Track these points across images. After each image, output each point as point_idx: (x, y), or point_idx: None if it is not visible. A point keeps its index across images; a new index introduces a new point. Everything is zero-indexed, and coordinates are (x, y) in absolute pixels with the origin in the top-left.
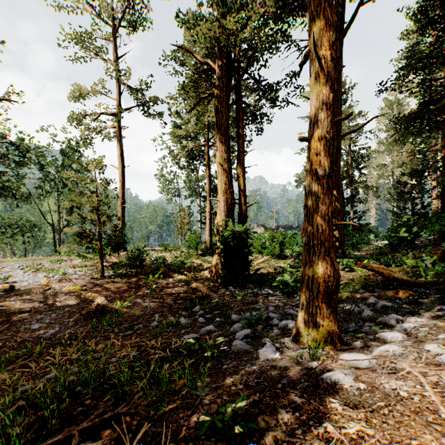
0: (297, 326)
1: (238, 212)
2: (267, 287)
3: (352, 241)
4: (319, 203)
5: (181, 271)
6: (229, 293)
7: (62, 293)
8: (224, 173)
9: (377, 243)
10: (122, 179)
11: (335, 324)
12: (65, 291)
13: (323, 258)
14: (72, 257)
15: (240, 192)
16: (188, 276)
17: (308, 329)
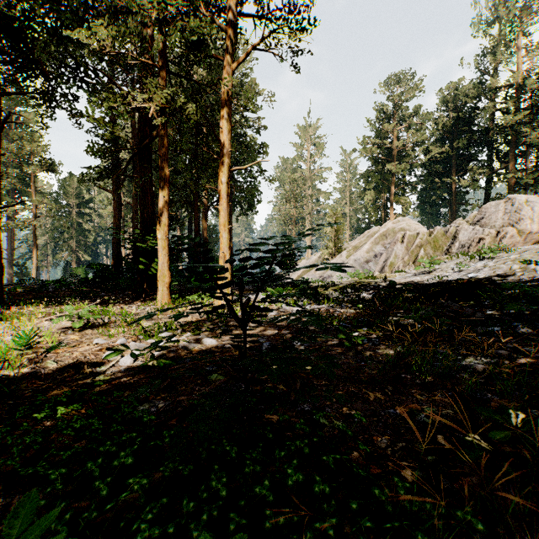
0: None
1: None
2: None
3: None
4: None
5: None
6: None
7: None
8: None
9: None
10: None
11: None
12: None
13: None
14: None
15: None
16: None
17: None
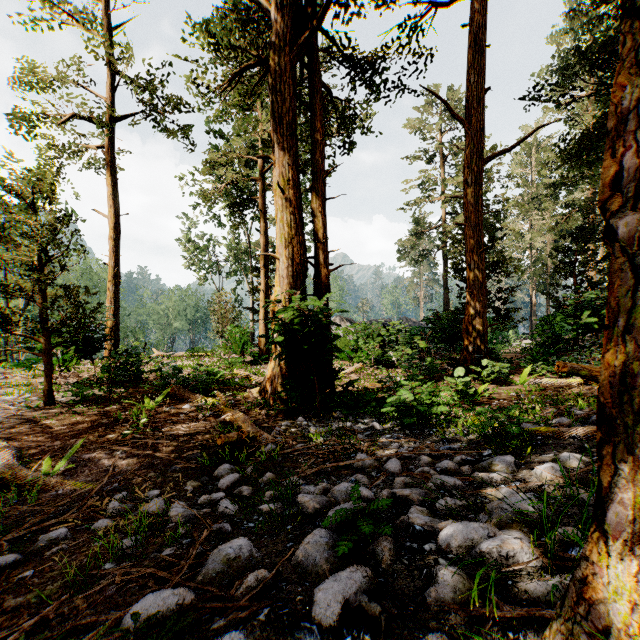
0: (599, 616)
1: (313, 279)
2: (368, 416)
3: None
4: None
5: (211, 390)
6: (296, 429)
7: None
8: (287, 206)
9: (517, 343)
10: (113, 234)
11: None
12: None
13: None
14: (15, 370)
15: (317, 244)
16: (220, 398)
17: None
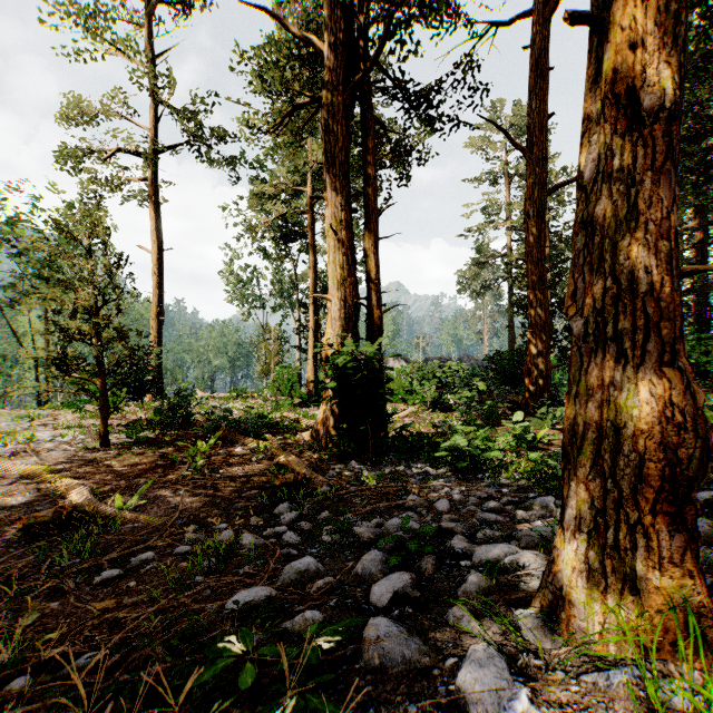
0: (558, 581)
1: (365, 321)
2: (421, 461)
3: (553, 381)
4: (639, 201)
5: (261, 433)
6: (349, 473)
7: (6, 480)
8: (339, 247)
9: None
10: (157, 270)
11: (700, 583)
12: (16, 476)
13: (656, 371)
14: (61, 411)
15: (369, 285)
16: (272, 442)
17: (603, 597)
